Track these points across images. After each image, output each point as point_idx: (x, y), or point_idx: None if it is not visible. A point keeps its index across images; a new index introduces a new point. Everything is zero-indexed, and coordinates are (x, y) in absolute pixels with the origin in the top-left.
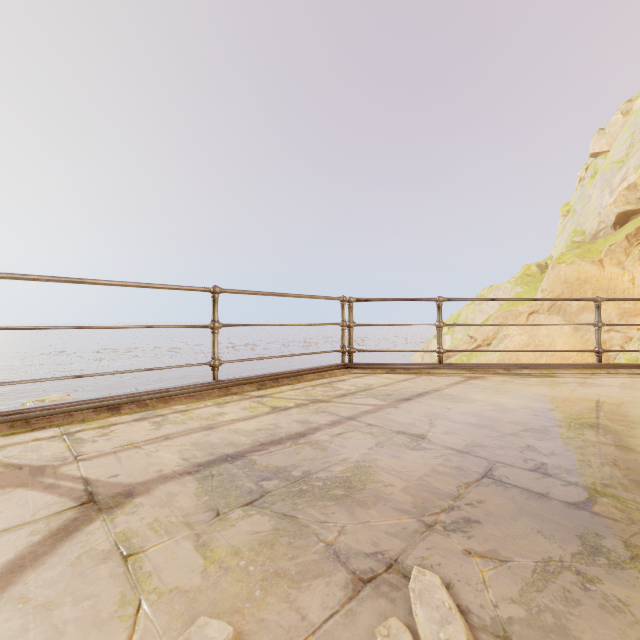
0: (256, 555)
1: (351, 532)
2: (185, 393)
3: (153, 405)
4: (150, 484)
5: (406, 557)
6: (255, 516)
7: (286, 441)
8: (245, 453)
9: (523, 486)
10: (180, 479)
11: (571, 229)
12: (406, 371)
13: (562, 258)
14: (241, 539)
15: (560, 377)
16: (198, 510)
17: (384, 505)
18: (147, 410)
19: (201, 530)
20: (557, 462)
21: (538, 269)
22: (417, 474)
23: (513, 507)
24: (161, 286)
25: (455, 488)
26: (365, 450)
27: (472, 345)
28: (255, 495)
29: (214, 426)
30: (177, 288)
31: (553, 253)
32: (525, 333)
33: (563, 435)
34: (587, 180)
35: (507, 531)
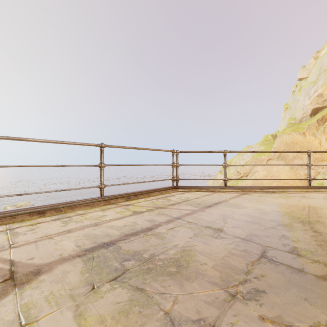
0: (116, 323)
1: (181, 302)
2: (84, 203)
3: (65, 211)
4: (52, 264)
5: (220, 323)
6: (118, 289)
7: (140, 233)
8: (115, 241)
9: (287, 263)
10: (72, 260)
11: (288, 117)
12: (207, 190)
13: (284, 131)
14: (106, 309)
15: (290, 193)
16: (80, 284)
17: (202, 279)
18: (61, 214)
19: (80, 301)
20: (303, 246)
21: (272, 137)
22: (220, 255)
23: (284, 280)
24: (70, 143)
25: (245, 265)
26: (187, 239)
27: (238, 176)
28: (119, 272)
29: (98, 223)
30: (79, 144)
31: (279, 129)
32: (265, 170)
33: (301, 228)
34: (296, 92)
35: (284, 299)
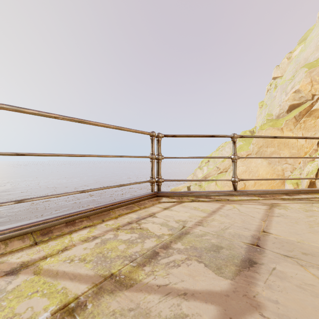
0: None
1: None
2: None
3: None
4: None
5: None
6: None
7: None
8: None
9: None
10: None
11: (265, 113)
12: (209, 199)
13: (263, 127)
14: None
15: None
16: None
17: None
18: None
19: None
20: None
21: (250, 133)
22: None
23: None
24: None
25: None
26: None
27: (218, 171)
28: None
29: None
30: None
31: (256, 125)
32: (244, 165)
33: None
34: (272, 89)
35: None
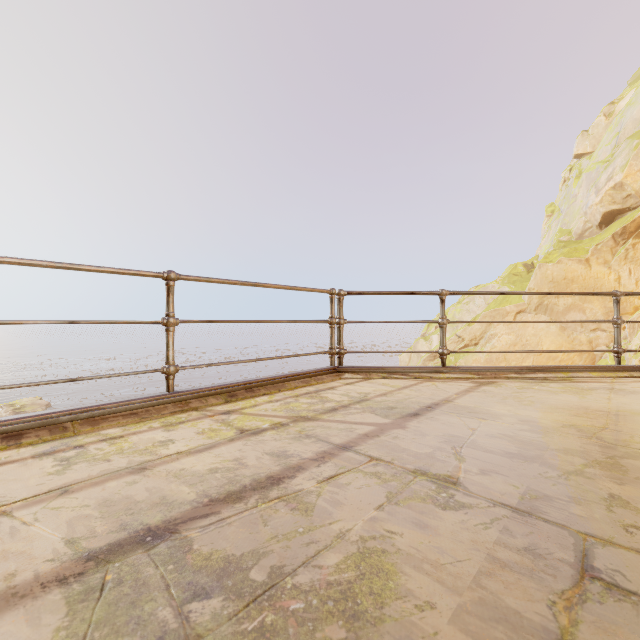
0: None
1: None
2: (125, 410)
3: (74, 429)
4: None
5: None
6: None
7: (250, 494)
8: (179, 523)
9: None
10: (36, 600)
11: (557, 229)
12: (405, 376)
13: (549, 257)
14: None
15: (581, 382)
16: None
17: None
18: (64, 437)
19: None
20: None
21: (525, 268)
22: (468, 570)
23: None
24: (91, 268)
25: (548, 610)
26: (372, 511)
27: (460, 345)
28: None
29: (148, 465)
30: (115, 271)
31: (539, 253)
32: (512, 332)
33: None
34: (572, 180)
35: None
